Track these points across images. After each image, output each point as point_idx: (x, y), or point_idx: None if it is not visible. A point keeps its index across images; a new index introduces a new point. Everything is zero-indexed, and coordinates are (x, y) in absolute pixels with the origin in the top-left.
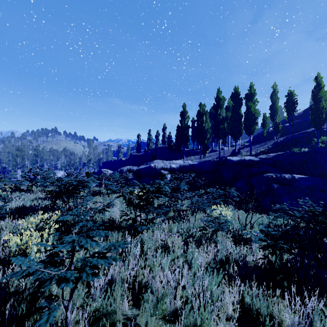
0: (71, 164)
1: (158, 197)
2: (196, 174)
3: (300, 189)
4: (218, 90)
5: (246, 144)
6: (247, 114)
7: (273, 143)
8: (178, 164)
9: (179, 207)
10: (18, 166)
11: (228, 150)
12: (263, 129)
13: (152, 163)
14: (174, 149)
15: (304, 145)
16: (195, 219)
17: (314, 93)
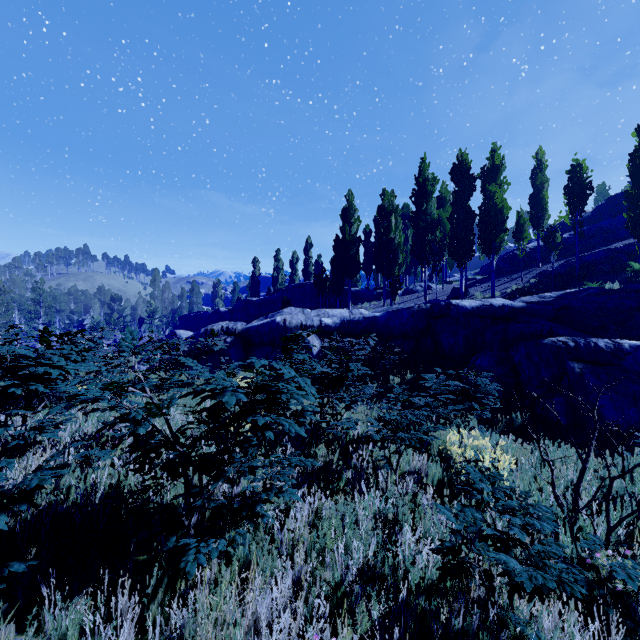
0: (113, 320)
1: (265, 431)
2: (380, 341)
3: (639, 376)
4: (423, 161)
5: (477, 277)
6: (486, 211)
7: (538, 275)
8: (338, 318)
9: (343, 433)
10: None
11: (441, 290)
12: (517, 243)
13: (277, 315)
14: (328, 289)
15: (609, 278)
16: (396, 476)
17: (635, 162)
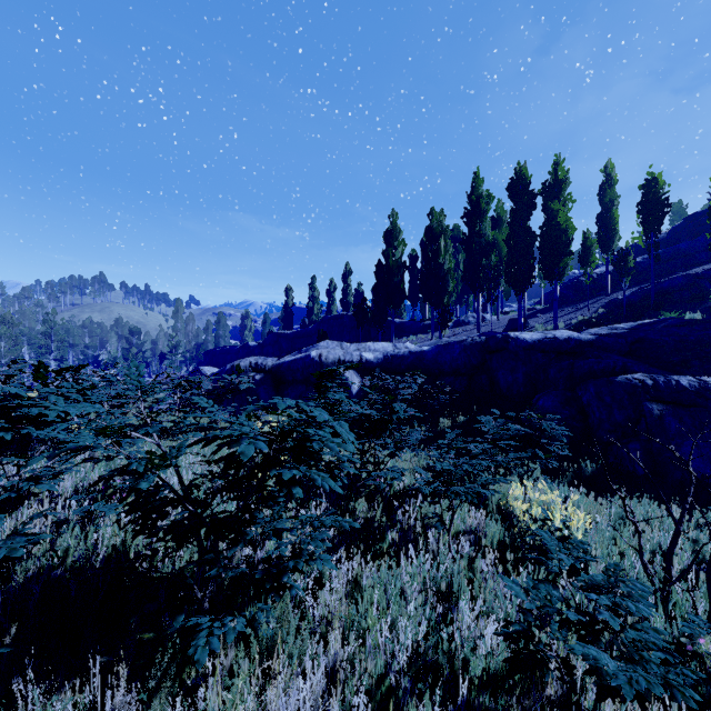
0: (132, 355)
1: (292, 487)
2: (428, 378)
3: None
4: (477, 176)
5: (537, 307)
6: (547, 232)
7: (608, 304)
8: (381, 352)
9: (387, 484)
10: (1, 360)
11: (496, 321)
12: (583, 268)
13: (312, 350)
14: (370, 320)
15: (689, 307)
16: (449, 537)
17: None
